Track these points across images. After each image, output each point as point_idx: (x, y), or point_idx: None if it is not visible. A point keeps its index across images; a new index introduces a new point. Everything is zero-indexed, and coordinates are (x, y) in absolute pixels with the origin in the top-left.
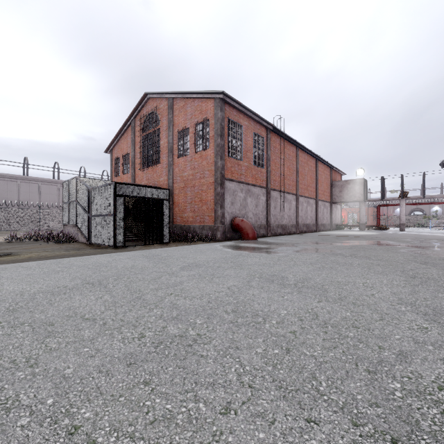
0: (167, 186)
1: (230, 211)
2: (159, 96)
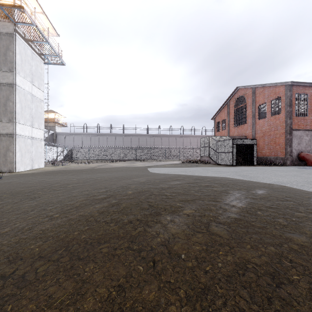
0: (251, 135)
1: (297, 148)
2: (245, 87)
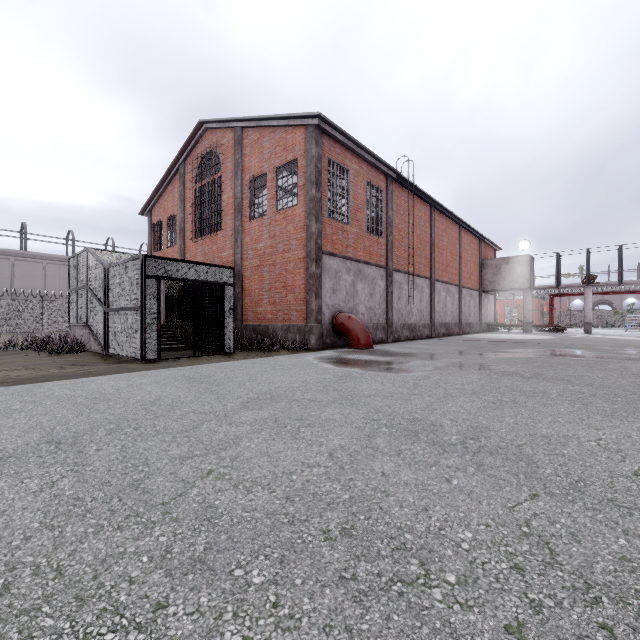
0: (233, 264)
1: (331, 303)
2: (220, 126)
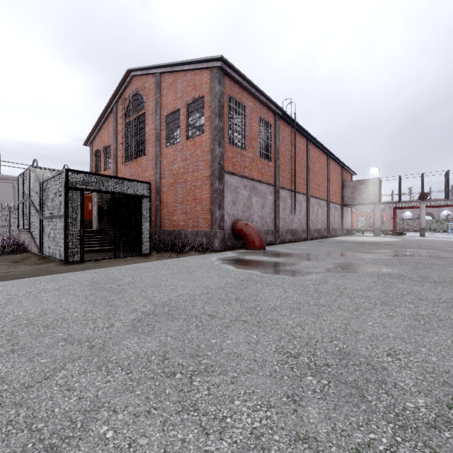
0: (154, 182)
1: (231, 212)
2: (144, 73)
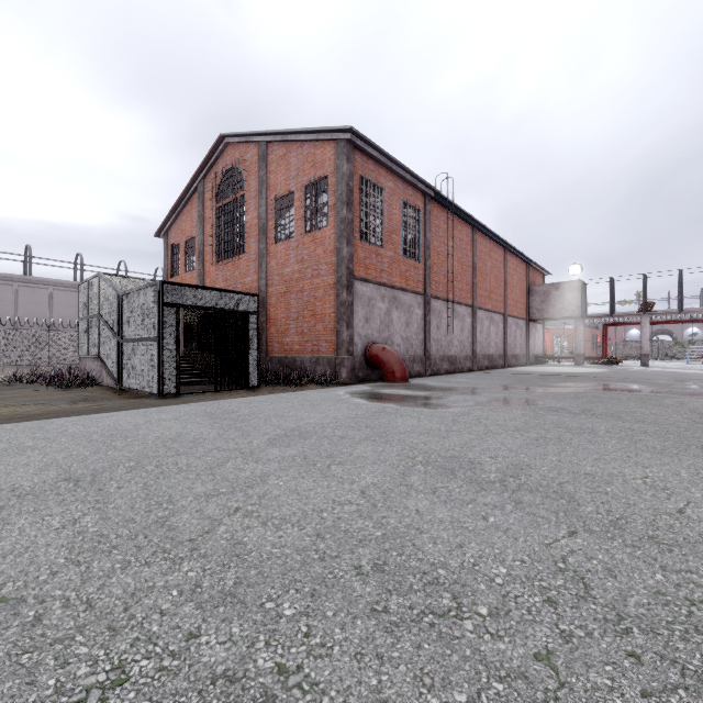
0: (257, 291)
1: (364, 333)
2: (243, 140)
